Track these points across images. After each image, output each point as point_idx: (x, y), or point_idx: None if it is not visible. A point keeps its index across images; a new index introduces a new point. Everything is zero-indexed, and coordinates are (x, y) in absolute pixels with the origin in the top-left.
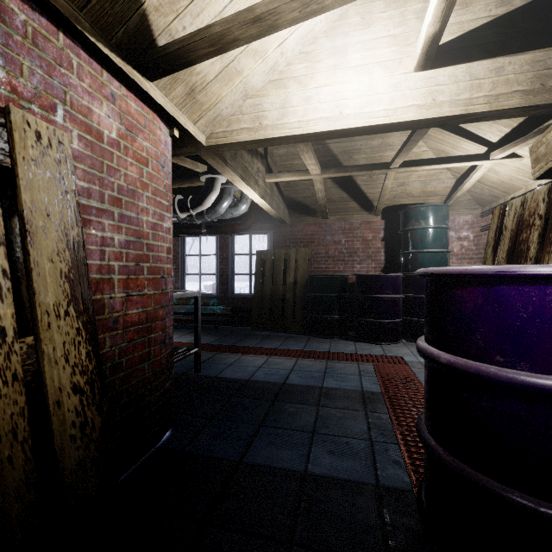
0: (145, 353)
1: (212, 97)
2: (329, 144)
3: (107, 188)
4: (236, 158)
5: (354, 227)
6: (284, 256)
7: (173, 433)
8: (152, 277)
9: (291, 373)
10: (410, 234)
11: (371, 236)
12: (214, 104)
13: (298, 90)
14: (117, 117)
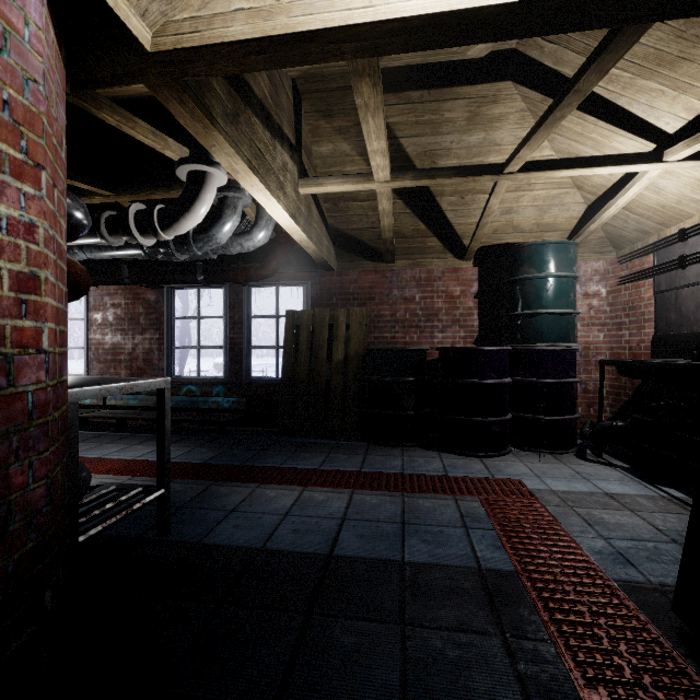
0: None
1: None
2: (401, 138)
3: None
4: (238, 123)
5: (434, 276)
6: (328, 320)
7: None
8: None
9: (342, 528)
10: (522, 286)
11: (459, 291)
12: None
13: None
14: None
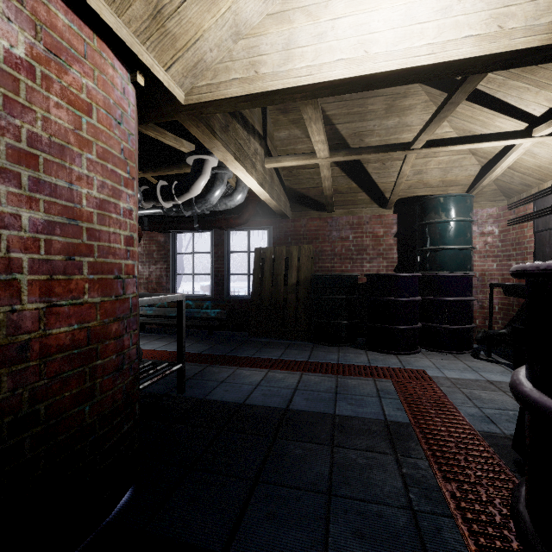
0: (84, 389)
1: (189, 29)
2: (337, 125)
3: (4, 133)
4: (228, 131)
5: (364, 221)
6: (285, 254)
7: (134, 495)
8: (97, 277)
9: (295, 394)
10: (429, 228)
11: (382, 232)
12: (193, 41)
13: (308, 24)
14: (28, 26)
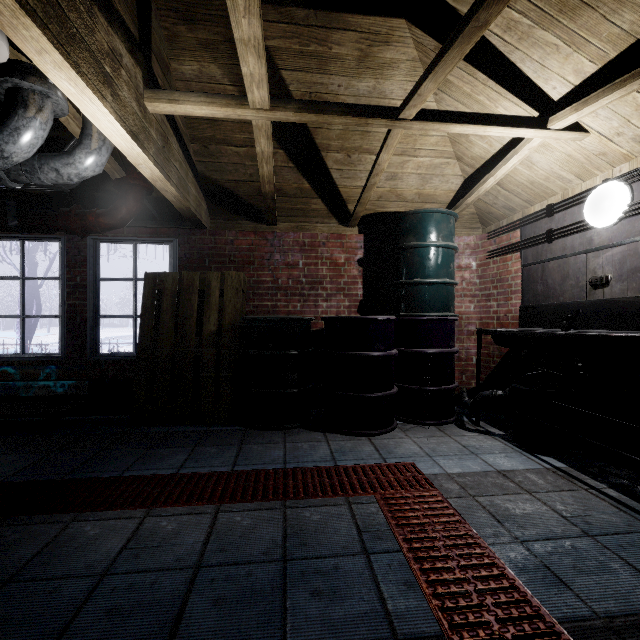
0: None
1: None
2: (283, 70)
3: None
4: None
5: (319, 242)
6: (199, 284)
7: None
8: None
9: (192, 589)
10: (406, 254)
11: (343, 258)
12: None
13: None
14: None
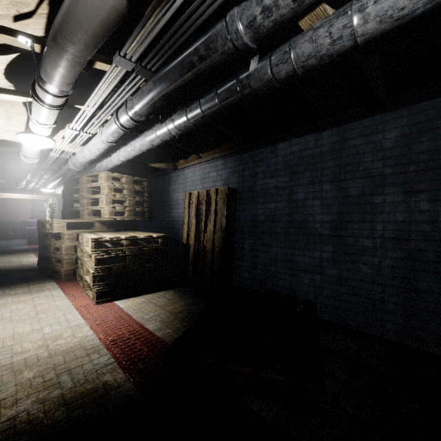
0: None
1: None
2: None
3: None
4: None
5: (19, 205)
6: None
7: None
8: None
9: None
10: (39, 209)
11: (26, 208)
12: None
13: None
14: None
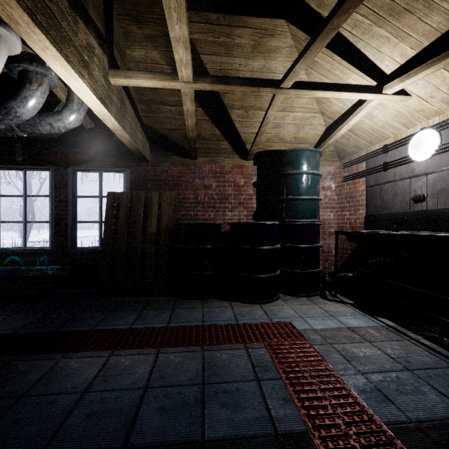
0: None
1: None
2: (201, 54)
3: None
4: None
5: (226, 170)
6: (144, 200)
7: None
8: None
9: (143, 402)
10: (286, 179)
11: (243, 182)
12: None
13: None
14: None
